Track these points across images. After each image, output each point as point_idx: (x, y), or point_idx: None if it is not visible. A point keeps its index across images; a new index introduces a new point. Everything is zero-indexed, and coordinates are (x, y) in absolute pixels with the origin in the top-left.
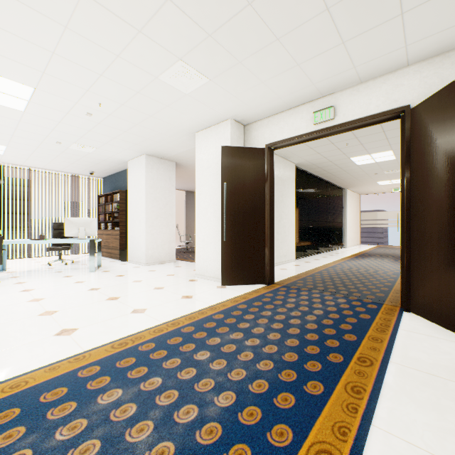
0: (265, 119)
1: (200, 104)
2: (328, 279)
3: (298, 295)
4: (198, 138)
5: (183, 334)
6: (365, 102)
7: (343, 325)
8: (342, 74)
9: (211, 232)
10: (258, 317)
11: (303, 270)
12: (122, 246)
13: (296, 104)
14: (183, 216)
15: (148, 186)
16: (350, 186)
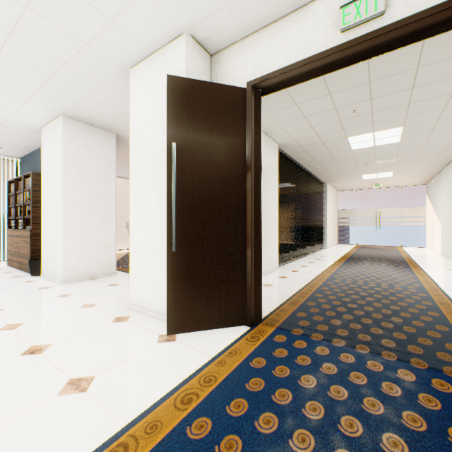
0: (247, 39)
1: None
2: (340, 305)
3: (316, 360)
4: (134, 76)
5: None
6: None
7: None
8: None
9: (154, 234)
10: None
11: (296, 286)
12: (36, 253)
13: None
14: None
15: (67, 164)
16: (332, 180)
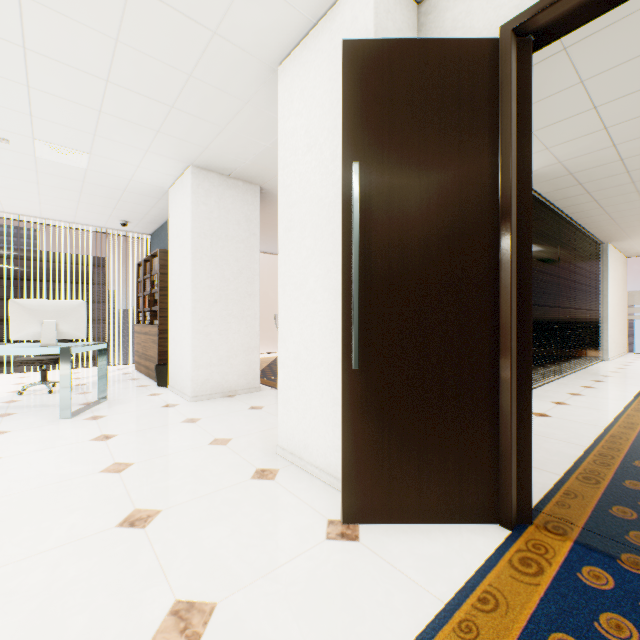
0: None
1: None
2: None
3: None
4: (285, 76)
5: None
6: None
7: None
8: None
9: (317, 334)
10: None
11: (578, 438)
12: (164, 356)
13: None
14: None
15: (197, 233)
16: (621, 237)
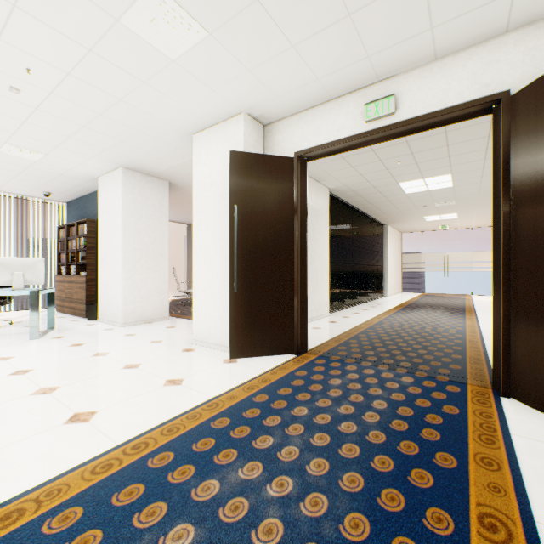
0: (294, 116)
1: (196, 81)
2: (378, 342)
3: (344, 372)
4: (197, 142)
5: (150, 474)
6: (442, 88)
7: (425, 433)
8: (411, 40)
9: (216, 278)
10: (287, 421)
11: (343, 329)
12: (91, 298)
13: (340, 92)
14: (183, 257)
15: (126, 213)
16: (393, 222)
